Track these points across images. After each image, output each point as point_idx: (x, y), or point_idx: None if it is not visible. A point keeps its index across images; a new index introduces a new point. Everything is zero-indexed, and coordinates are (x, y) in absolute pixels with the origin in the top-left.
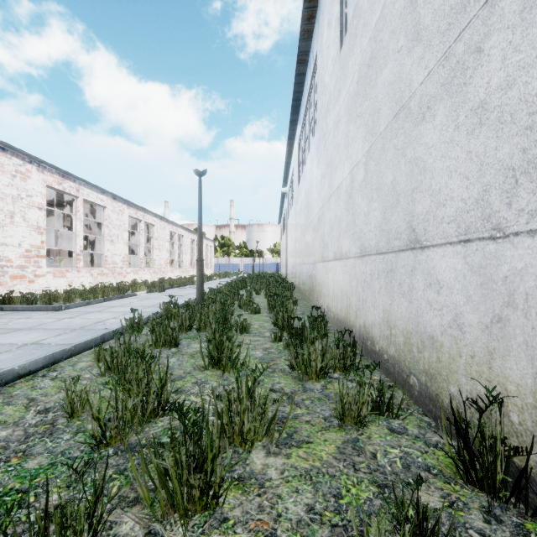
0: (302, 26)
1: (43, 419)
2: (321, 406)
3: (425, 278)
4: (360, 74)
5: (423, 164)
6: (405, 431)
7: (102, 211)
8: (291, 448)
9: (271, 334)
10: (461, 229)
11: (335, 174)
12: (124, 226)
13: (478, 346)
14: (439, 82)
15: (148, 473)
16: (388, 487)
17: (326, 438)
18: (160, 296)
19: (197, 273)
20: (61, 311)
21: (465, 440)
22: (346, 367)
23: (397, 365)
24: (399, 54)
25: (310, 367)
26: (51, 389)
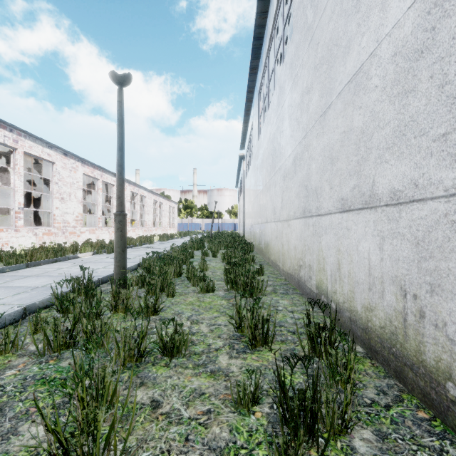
0: None
1: None
2: None
3: None
4: None
5: None
6: None
7: (51, 167)
8: None
9: (231, 388)
10: None
11: (343, 60)
12: (78, 184)
13: None
14: None
15: None
16: None
17: None
18: (104, 259)
19: (115, 233)
20: None
21: None
22: None
23: None
24: None
25: None
26: None
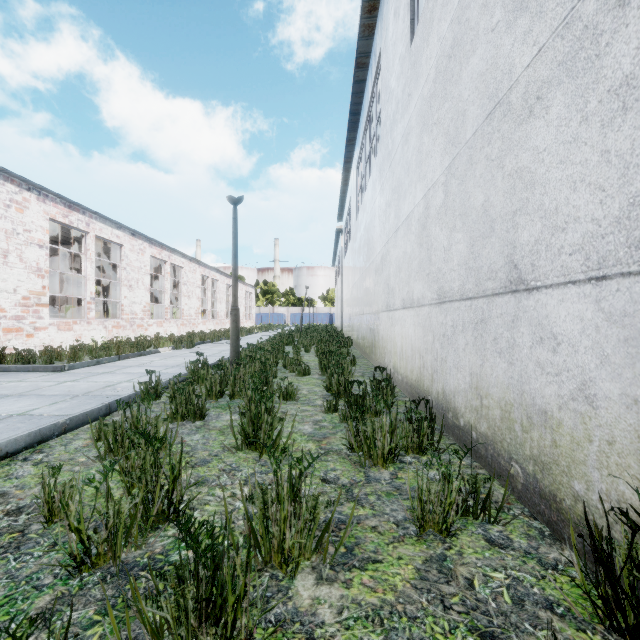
0: (362, 20)
1: (11, 523)
2: (391, 504)
3: (534, 332)
4: (438, 69)
5: (530, 176)
6: (510, 543)
7: (119, 250)
8: (352, 571)
9: (323, 402)
10: (591, 262)
11: (403, 201)
12: (145, 268)
13: (621, 429)
14: (555, 60)
15: (141, 620)
16: (495, 637)
17: (401, 554)
18: (188, 353)
19: (231, 325)
20: (64, 372)
21: (607, 567)
22: (421, 448)
23: (490, 446)
24: (494, 32)
25: (375, 448)
26: (31, 479)
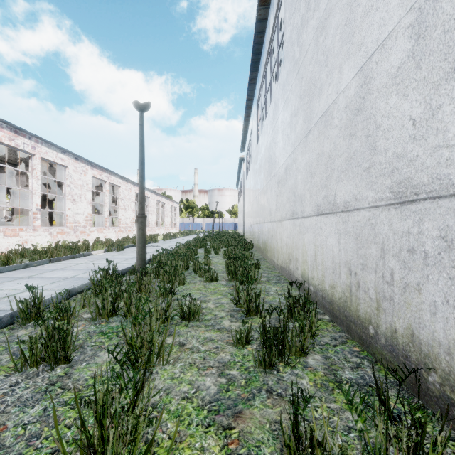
0: None
1: None
2: None
3: None
4: None
5: None
6: None
7: (63, 171)
8: None
9: (232, 333)
10: None
11: (318, 98)
12: (87, 186)
13: None
14: None
15: None
16: None
17: None
18: (115, 256)
19: (137, 232)
20: None
21: None
22: None
23: None
24: None
25: None
26: None
